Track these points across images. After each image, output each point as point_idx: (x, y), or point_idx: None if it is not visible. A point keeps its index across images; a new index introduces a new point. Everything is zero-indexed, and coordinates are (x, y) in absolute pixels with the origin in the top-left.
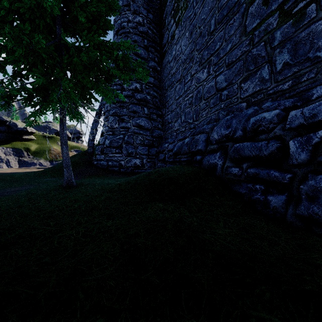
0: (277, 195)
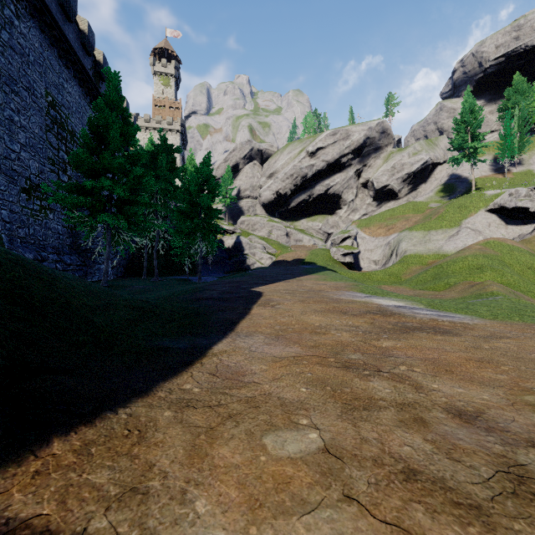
0: None
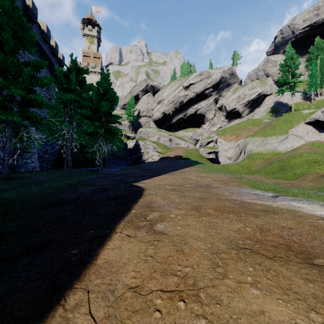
0: None
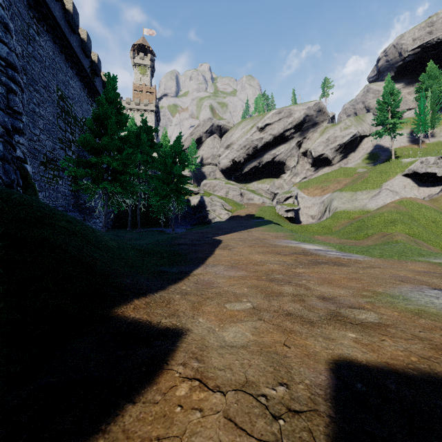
0: None
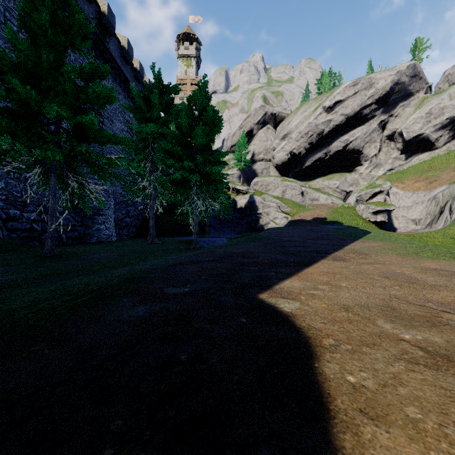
0: (36, 241)
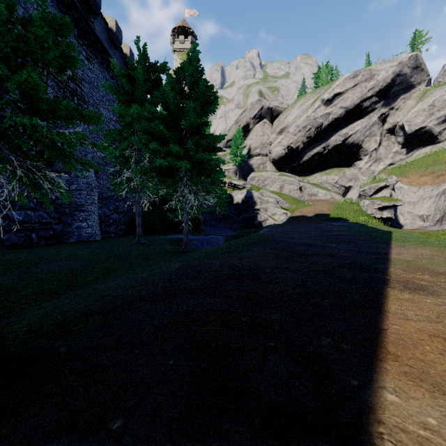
0: None
